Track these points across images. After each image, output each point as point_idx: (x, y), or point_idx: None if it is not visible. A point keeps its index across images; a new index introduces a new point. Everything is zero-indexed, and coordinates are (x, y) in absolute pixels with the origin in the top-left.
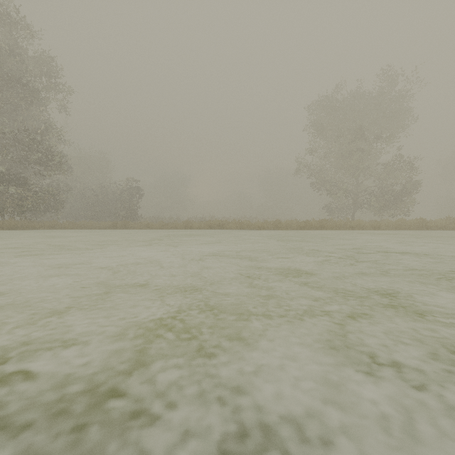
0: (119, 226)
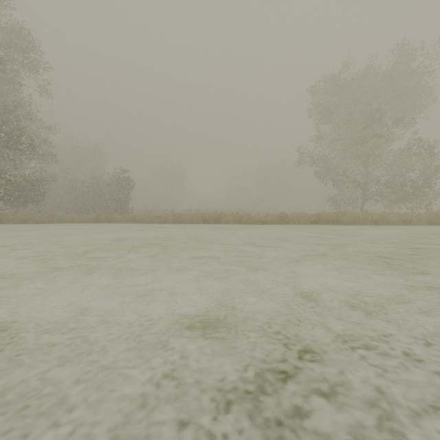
0: (103, 219)
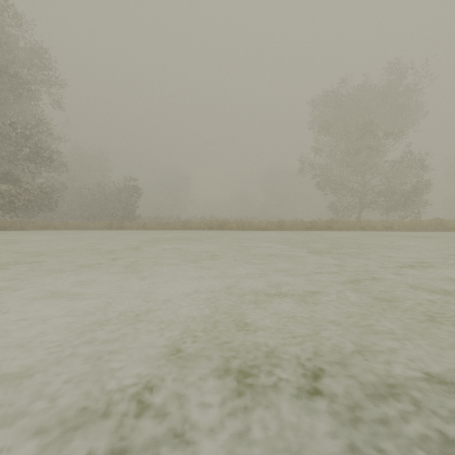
0: (115, 226)
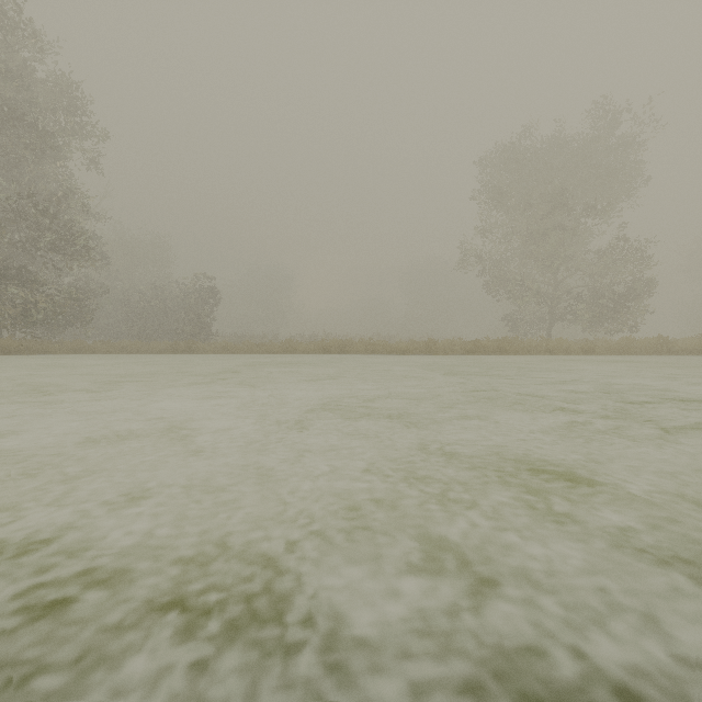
0: (182, 349)
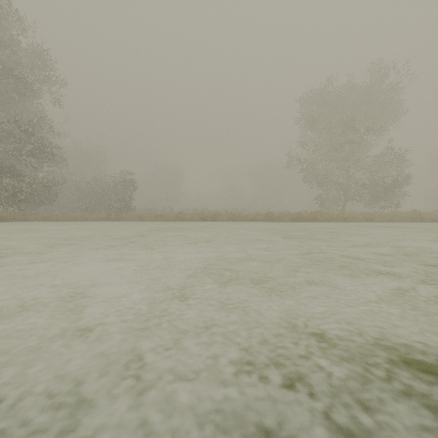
0: (113, 218)
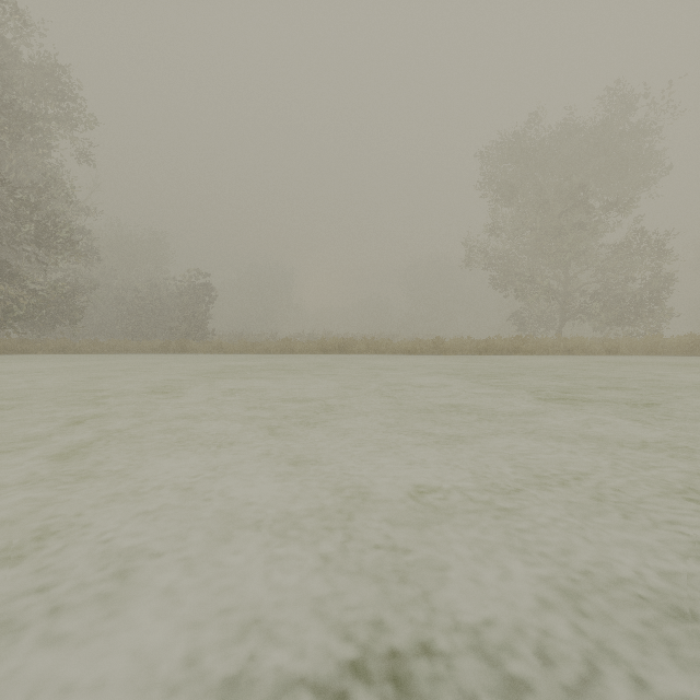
0: (174, 348)
